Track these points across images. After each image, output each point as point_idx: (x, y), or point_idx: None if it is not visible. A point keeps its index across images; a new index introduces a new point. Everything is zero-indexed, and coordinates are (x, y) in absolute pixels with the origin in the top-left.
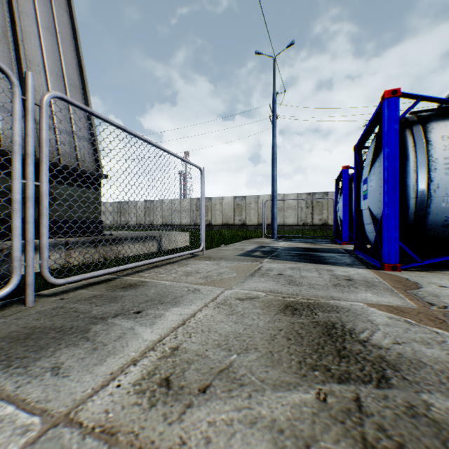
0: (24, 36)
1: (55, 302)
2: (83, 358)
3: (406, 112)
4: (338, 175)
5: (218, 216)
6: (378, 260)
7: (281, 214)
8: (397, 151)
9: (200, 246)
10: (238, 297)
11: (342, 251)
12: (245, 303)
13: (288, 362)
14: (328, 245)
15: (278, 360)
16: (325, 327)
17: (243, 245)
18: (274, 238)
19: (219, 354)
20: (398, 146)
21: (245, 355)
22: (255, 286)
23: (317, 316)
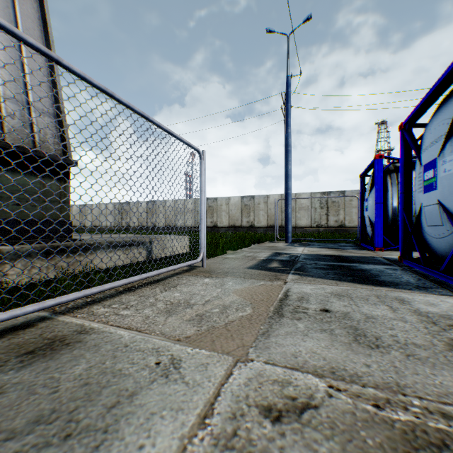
0: None
1: None
2: None
3: None
4: (366, 168)
5: (224, 217)
6: None
7: (293, 215)
8: None
9: (199, 256)
10: (265, 402)
11: (385, 261)
12: (288, 439)
13: None
14: (359, 252)
15: None
16: None
17: (254, 251)
18: (288, 242)
19: None
20: None
21: None
22: (294, 350)
23: None
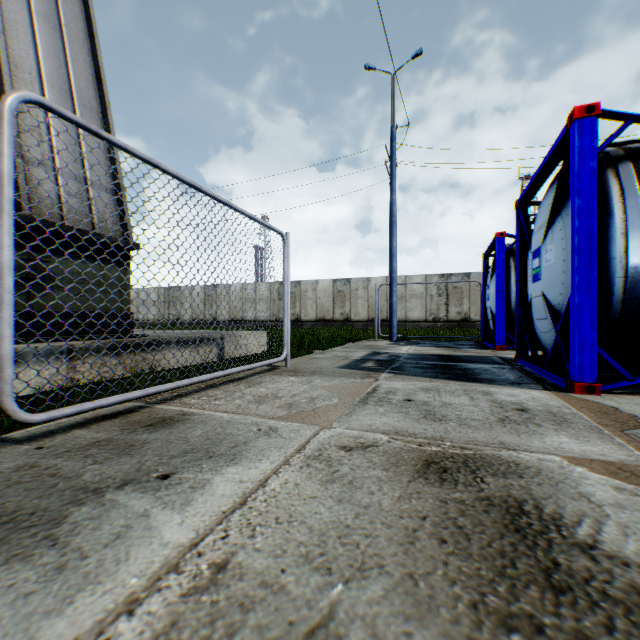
0: (8, 27)
1: (24, 455)
2: (30, 593)
3: (609, 141)
4: (488, 247)
5: (310, 308)
6: (560, 376)
7: (402, 305)
8: (594, 204)
9: (283, 353)
10: (342, 445)
11: (498, 360)
12: (354, 456)
13: (451, 605)
14: (475, 351)
15: (428, 599)
16: (505, 512)
17: (348, 350)
18: (393, 340)
19: (309, 582)
20: (595, 196)
21: (360, 584)
22: (370, 422)
23: (486, 485)
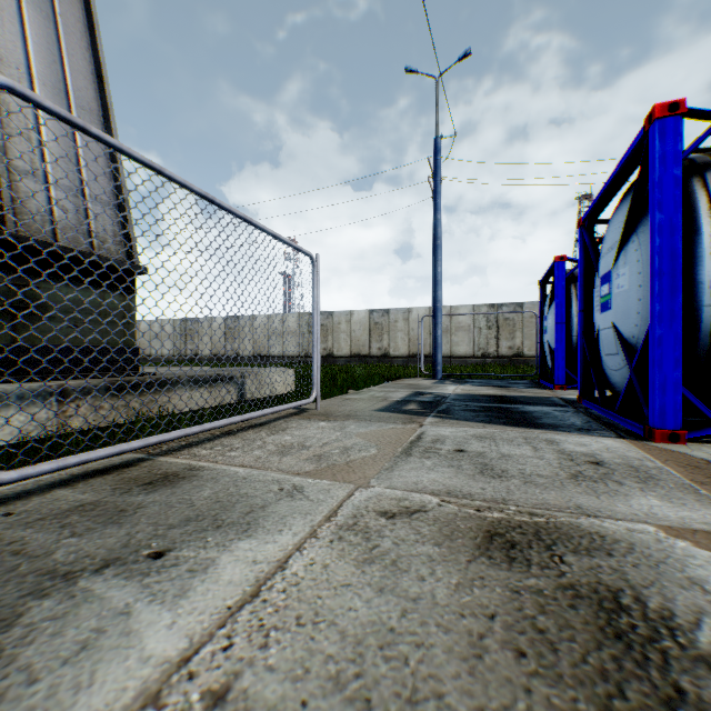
0: None
1: None
2: None
3: (695, 145)
4: (545, 273)
5: (344, 342)
6: (636, 421)
7: (447, 338)
8: (678, 218)
9: (312, 394)
10: (382, 509)
11: (559, 402)
12: (398, 526)
13: None
14: (531, 391)
15: None
16: (598, 607)
17: (386, 390)
18: (437, 378)
19: None
20: (680, 209)
21: None
22: (416, 479)
23: (567, 567)
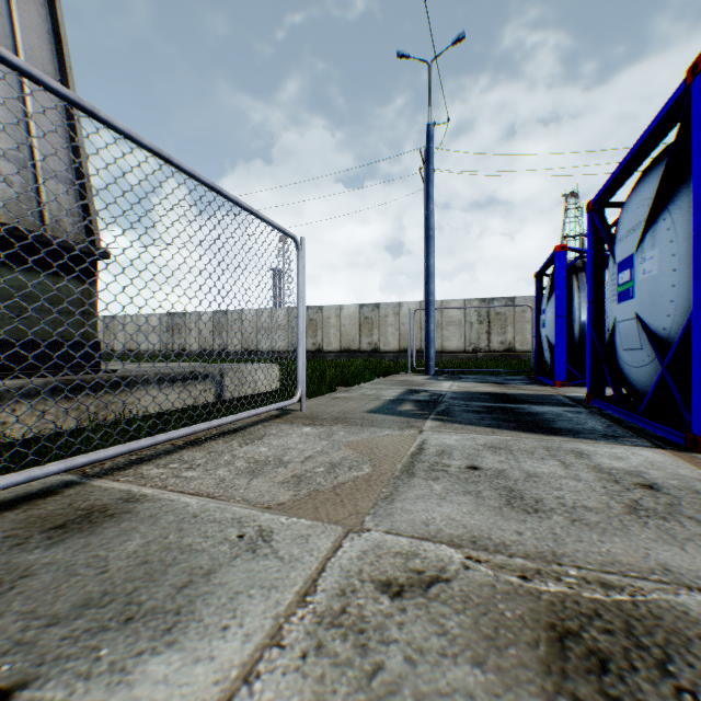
0: None
1: None
2: None
3: None
4: (543, 264)
5: (334, 337)
6: (670, 427)
7: (438, 333)
8: None
9: (296, 394)
10: (383, 577)
11: (566, 401)
12: (409, 614)
13: None
14: (532, 389)
15: None
16: None
17: (378, 387)
18: (430, 374)
19: None
20: None
21: None
22: (425, 517)
23: None
